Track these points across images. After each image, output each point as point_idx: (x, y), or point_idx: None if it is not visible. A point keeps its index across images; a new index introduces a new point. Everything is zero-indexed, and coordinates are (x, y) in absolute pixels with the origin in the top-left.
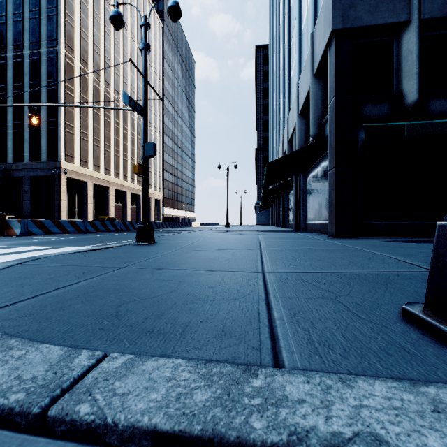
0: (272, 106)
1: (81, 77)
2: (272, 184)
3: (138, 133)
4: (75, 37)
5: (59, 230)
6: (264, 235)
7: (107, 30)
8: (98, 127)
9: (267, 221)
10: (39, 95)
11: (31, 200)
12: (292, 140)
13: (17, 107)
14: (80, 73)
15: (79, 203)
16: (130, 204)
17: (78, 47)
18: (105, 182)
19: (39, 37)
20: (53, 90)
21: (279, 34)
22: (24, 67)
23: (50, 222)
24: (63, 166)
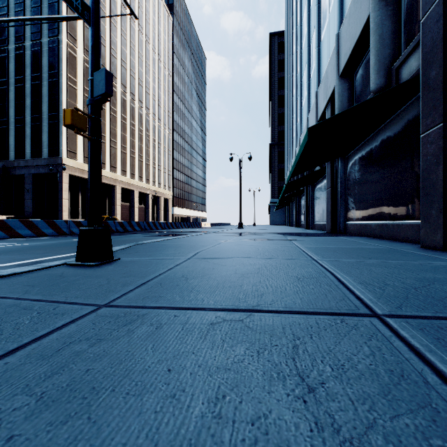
0: (289, 93)
1: (84, 68)
2: (300, 172)
3: (146, 130)
4: (78, 26)
5: (30, 232)
6: (303, 243)
7: (113, 20)
8: (103, 122)
9: (283, 220)
10: (40, 88)
11: (32, 199)
12: (322, 119)
13: (18, 102)
14: (84, 64)
15: (83, 202)
16: (137, 203)
17: (81, 36)
18: (111, 180)
19: (40, 26)
20: (54, 82)
21: (300, 3)
22: (26, 59)
23: (18, 222)
24: (64, 163)
